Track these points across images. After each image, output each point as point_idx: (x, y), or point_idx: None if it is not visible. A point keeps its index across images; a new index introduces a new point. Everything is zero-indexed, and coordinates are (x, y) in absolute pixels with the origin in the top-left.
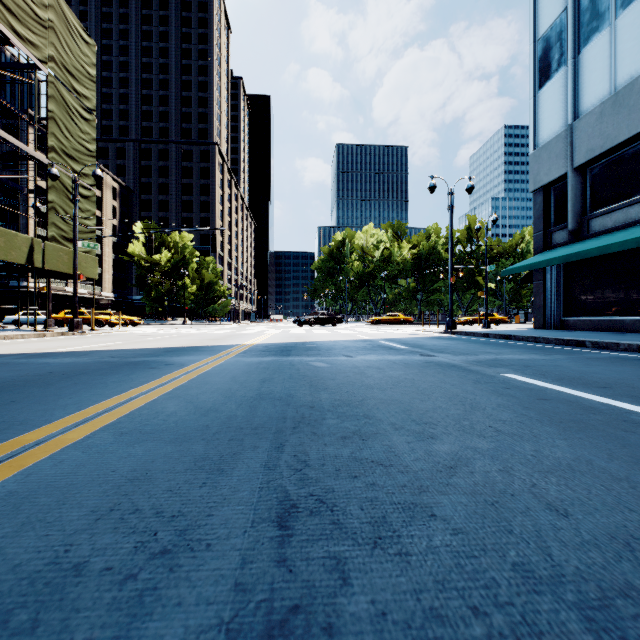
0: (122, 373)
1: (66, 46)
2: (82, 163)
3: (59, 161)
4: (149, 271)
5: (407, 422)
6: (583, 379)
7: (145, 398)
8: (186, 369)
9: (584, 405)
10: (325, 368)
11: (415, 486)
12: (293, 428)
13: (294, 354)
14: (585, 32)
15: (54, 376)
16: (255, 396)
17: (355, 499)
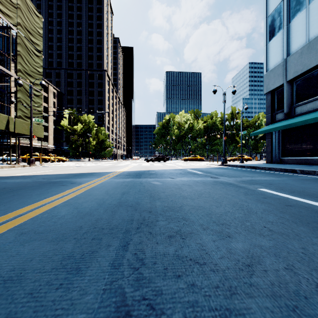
0: (44, 188)
1: (27, 18)
2: (35, 78)
3: (23, 77)
4: (71, 134)
5: (210, 223)
6: (305, 192)
7: (49, 205)
8: (81, 186)
9: (316, 210)
10: (159, 185)
11: (226, 287)
12: (136, 228)
13: (143, 177)
14: (293, 11)
15: (4, 190)
16: (116, 204)
17: (179, 304)
